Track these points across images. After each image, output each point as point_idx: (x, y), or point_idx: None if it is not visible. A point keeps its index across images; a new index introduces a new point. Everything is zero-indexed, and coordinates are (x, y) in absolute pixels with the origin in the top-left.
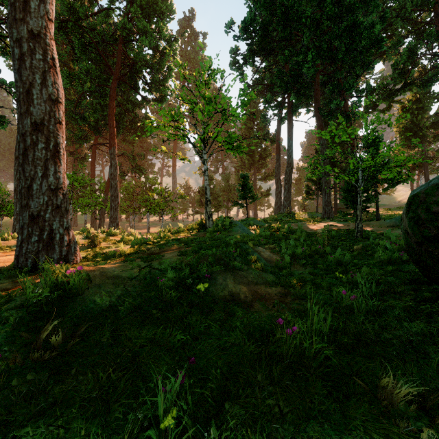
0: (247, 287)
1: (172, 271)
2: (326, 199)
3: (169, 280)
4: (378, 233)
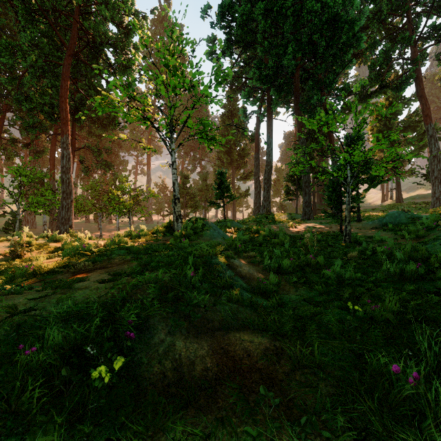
0: (211, 341)
1: (56, 329)
2: (306, 200)
3: (49, 349)
4: (366, 236)
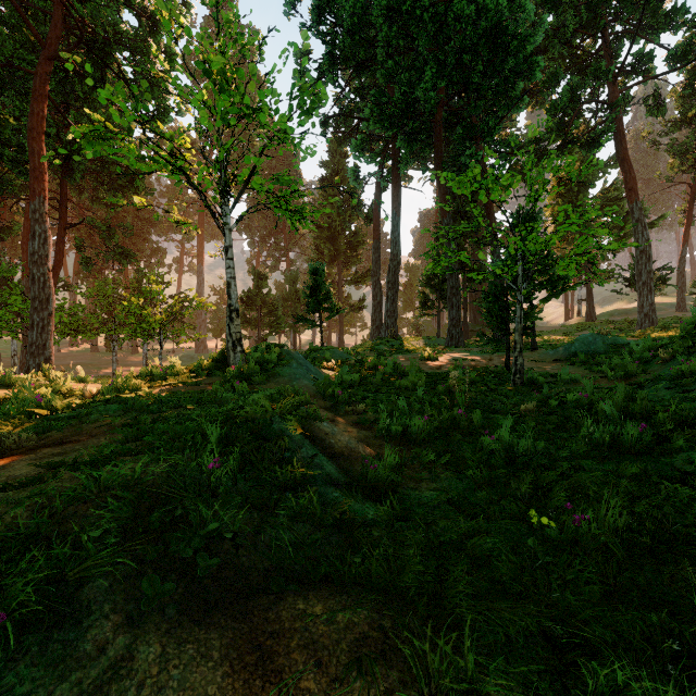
0: (235, 630)
1: None
2: (453, 316)
3: None
4: (546, 373)
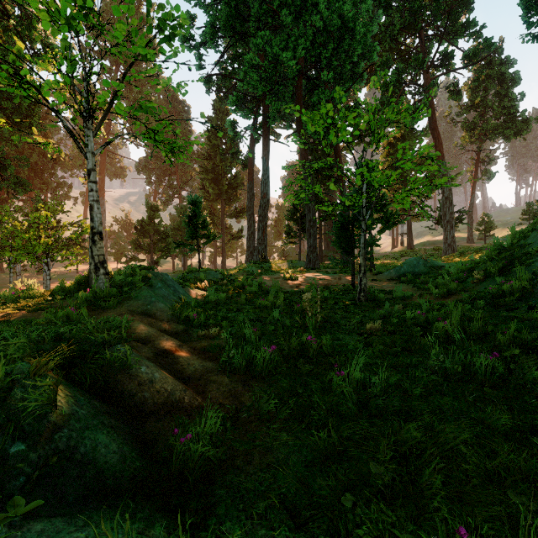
0: None
1: None
2: (310, 244)
3: None
4: (384, 291)
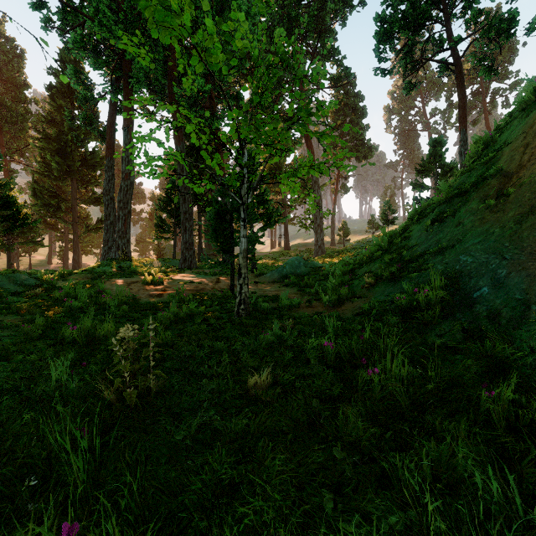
0: None
1: None
2: (186, 239)
3: None
4: (268, 298)
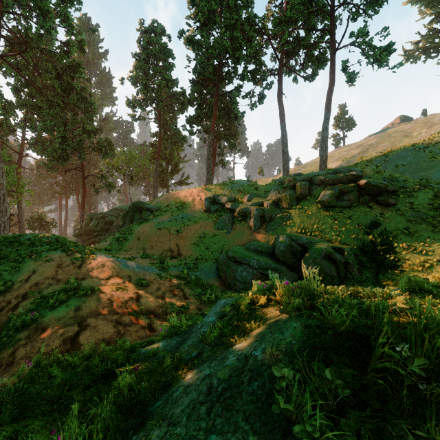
0: None
1: None
2: None
3: None
4: None
